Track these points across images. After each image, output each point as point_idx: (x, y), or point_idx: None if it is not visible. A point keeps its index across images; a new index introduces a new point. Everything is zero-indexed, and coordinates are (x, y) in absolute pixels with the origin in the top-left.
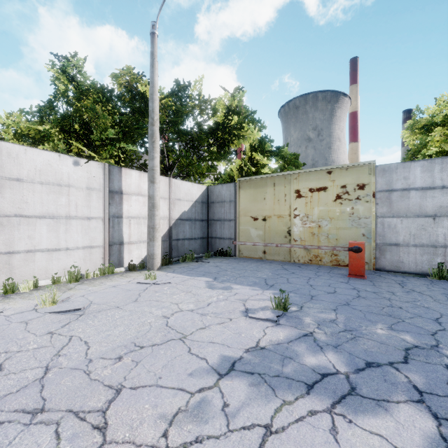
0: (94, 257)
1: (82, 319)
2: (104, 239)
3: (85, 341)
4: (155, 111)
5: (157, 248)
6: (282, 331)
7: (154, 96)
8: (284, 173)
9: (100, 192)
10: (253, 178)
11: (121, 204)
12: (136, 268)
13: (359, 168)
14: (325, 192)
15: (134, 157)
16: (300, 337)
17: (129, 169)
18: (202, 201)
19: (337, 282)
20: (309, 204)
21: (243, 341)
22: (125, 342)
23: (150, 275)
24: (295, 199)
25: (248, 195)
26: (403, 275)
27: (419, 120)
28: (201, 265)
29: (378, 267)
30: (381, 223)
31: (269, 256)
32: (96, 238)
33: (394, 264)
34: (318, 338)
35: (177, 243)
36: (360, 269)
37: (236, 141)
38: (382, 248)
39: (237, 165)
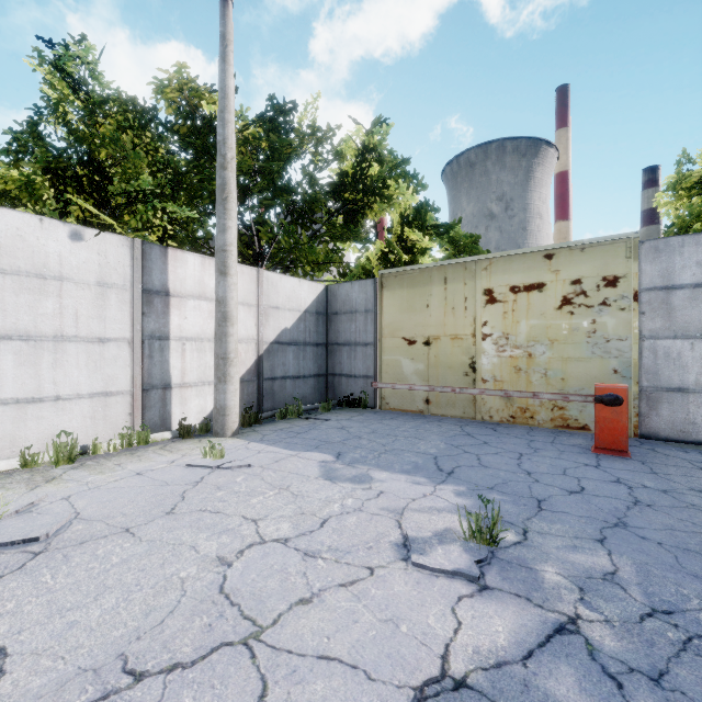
0: (112, 412)
1: (32, 568)
2: (133, 379)
3: (1, 648)
4: (229, 143)
5: (232, 395)
6: (499, 614)
7: (226, 116)
8: (464, 260)
9: (125, 291)
10: (407, 269)
11: (166, 315)
12: (192, 433)
13: (607, 247)
14: (540, 292)
15: (200, 236)
16: (549, 636)
17: (183, 251)
18: (317, 311)
19: (576, 465)
20: (509, 315)
21: (407, 652)
22: (102, 655)
23: (212, 450)
24: (484, 305)
25: (397, 300)
26: (698, 449)
27: (687, 174)
28: (313, 426)
29: (644, 431)
30: (650, 350)
31: (435, 408)
32: (116, 377)
33: (677, 428)
34: (598, 642)
35: (272, 386)
36: (618, 439)
37: (376, 206)
38: (653, 397)
39: (378, 251)
